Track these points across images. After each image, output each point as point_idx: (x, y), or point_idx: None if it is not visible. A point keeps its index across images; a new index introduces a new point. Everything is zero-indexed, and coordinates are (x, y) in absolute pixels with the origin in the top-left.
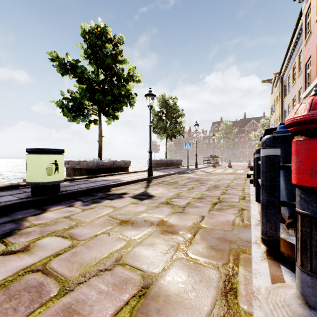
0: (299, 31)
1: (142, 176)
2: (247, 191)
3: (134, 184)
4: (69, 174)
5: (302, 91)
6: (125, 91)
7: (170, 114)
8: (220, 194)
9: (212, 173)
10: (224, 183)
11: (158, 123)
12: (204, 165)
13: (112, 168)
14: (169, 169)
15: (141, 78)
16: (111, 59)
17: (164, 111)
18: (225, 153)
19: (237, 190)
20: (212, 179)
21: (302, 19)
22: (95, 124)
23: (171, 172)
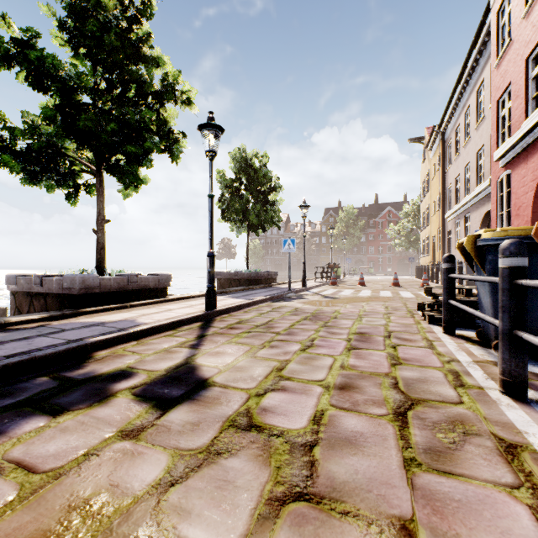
0: (481, 48)
1: (194, 308)
2: (444, 350)
3: (168, 332)
4: (17, 307)
5: (491, 149)
6: (158, 124)
7: (254, 185)
8: (389, 367)
9: (336, 297)
10: (374, 323)
11: (231, 202)
12: (316, 281)
13: (126, 291)
14: (253, 291)
15: (194, 96)
16: (119, 38)
17: (244, 179)
18: (348, 260)
19: (418, 347)
20: (345, 314)
21: (487, 24)
22: (89, 193)
23: (258, 297)
